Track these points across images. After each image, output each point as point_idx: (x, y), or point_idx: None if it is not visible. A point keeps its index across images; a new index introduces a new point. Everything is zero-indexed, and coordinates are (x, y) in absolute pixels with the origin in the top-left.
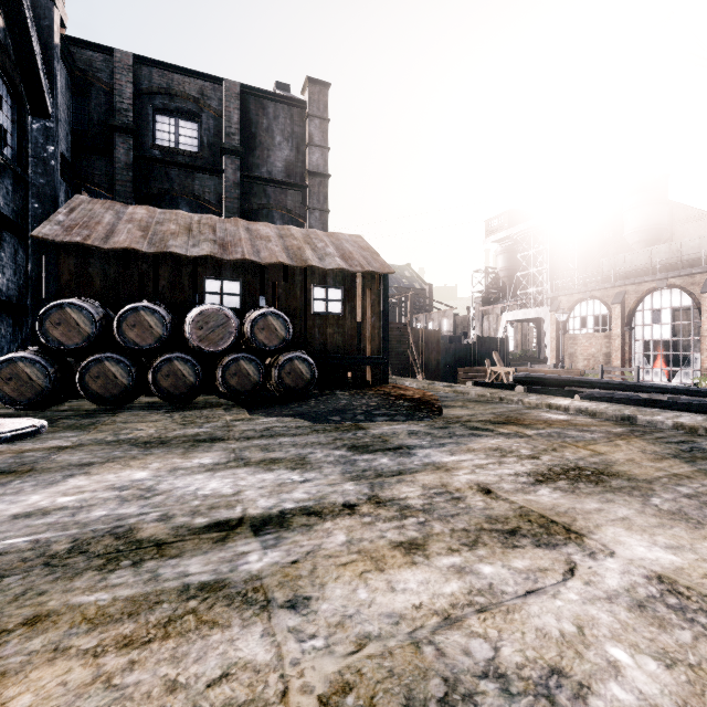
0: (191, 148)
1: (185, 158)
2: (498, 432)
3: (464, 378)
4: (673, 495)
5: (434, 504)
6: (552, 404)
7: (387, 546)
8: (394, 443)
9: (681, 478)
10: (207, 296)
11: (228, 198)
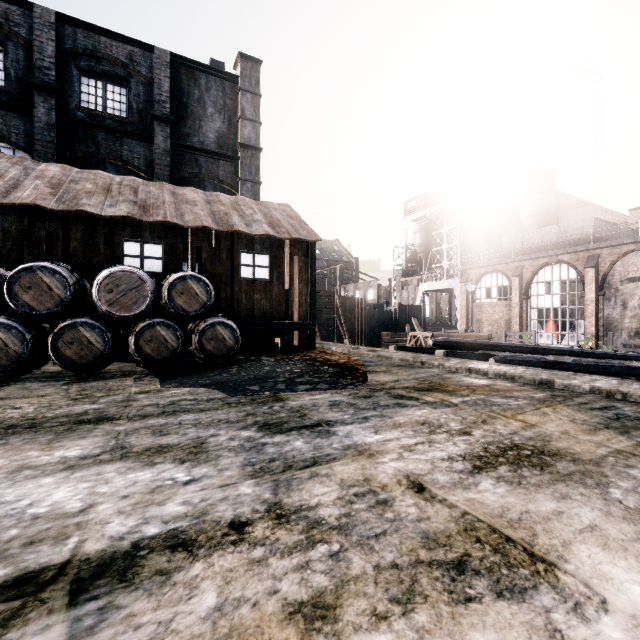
0: (120, 113)
1: (112, 122)
2: (424, 401)
3: (387, 342)
4: (630, 483)
5: (354, 515)
6: (472, 369)
7: (277, 615)
8: (313, 418)
9: (626, 457)
10: (125, 259)
11: (158, 165)
